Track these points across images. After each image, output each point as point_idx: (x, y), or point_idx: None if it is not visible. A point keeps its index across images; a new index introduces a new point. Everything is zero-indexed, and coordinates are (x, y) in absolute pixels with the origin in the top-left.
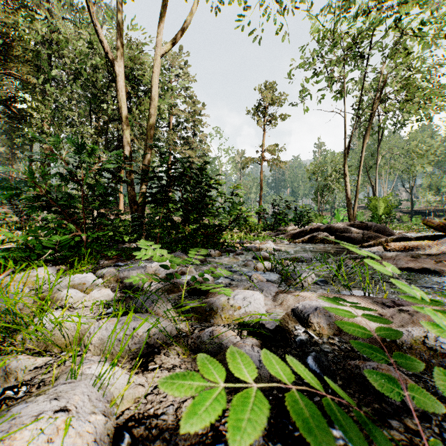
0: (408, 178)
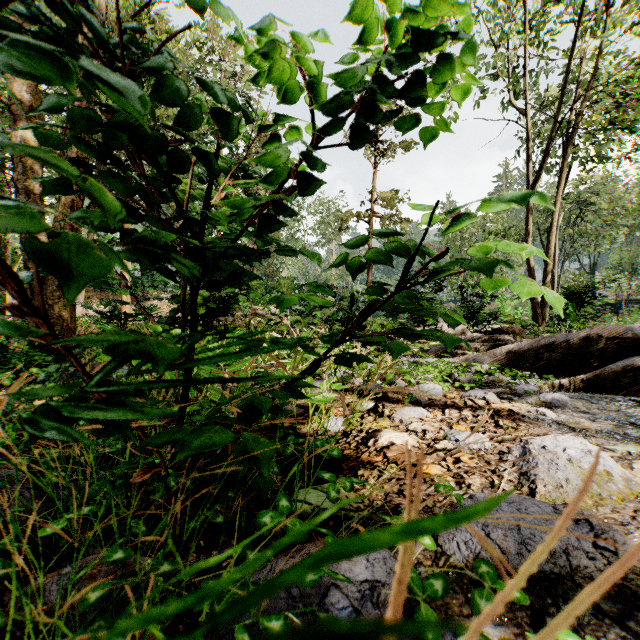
0: (588, 252)
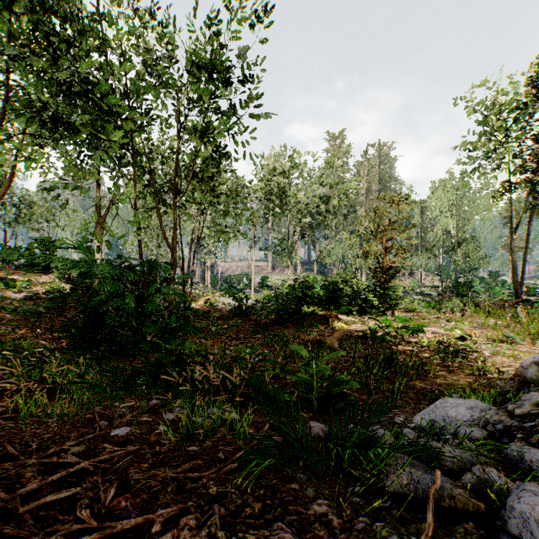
0: None
